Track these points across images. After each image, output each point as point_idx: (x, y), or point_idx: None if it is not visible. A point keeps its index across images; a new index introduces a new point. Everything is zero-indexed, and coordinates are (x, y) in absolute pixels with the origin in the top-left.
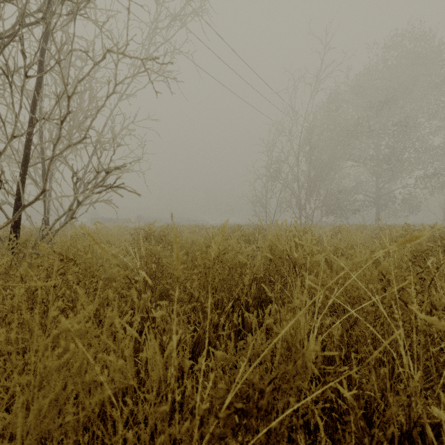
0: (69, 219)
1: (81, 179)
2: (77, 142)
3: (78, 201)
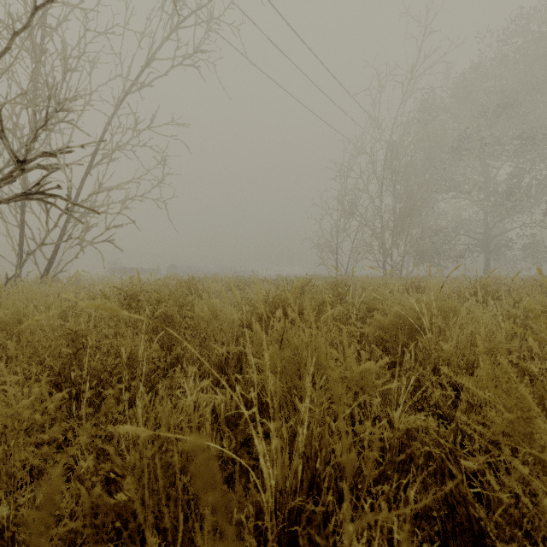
0: None
1: None
2: None
3: None
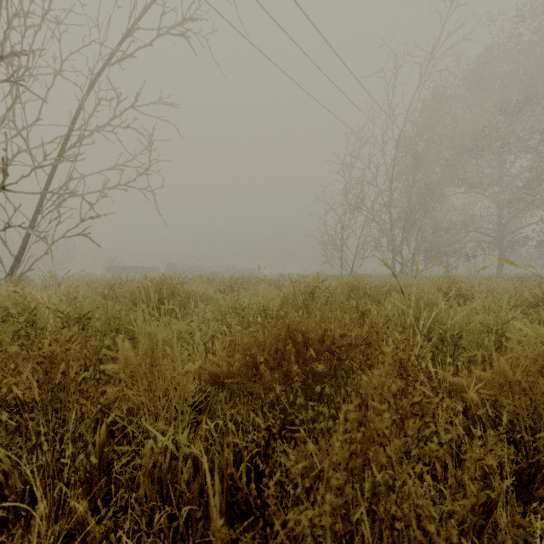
0: None
1: None
2: None
3: None
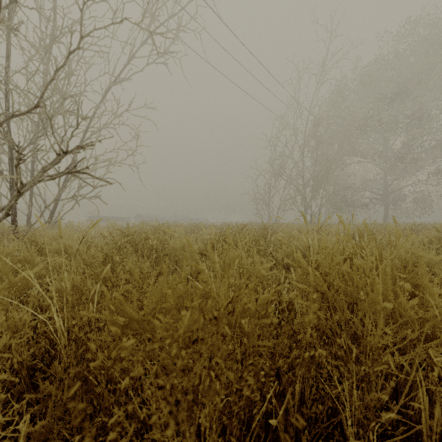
0: (2, 216)
1: (24, 160)
2: (25, 112)
3: (18, 190)
